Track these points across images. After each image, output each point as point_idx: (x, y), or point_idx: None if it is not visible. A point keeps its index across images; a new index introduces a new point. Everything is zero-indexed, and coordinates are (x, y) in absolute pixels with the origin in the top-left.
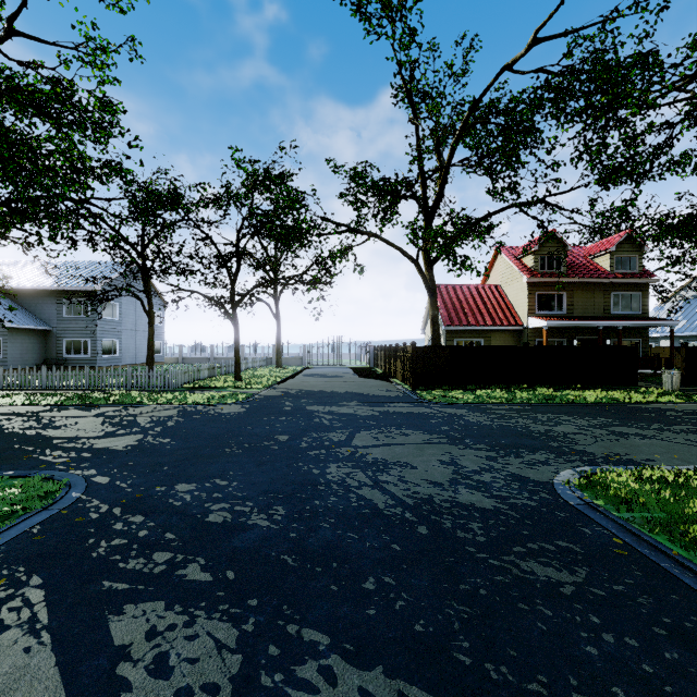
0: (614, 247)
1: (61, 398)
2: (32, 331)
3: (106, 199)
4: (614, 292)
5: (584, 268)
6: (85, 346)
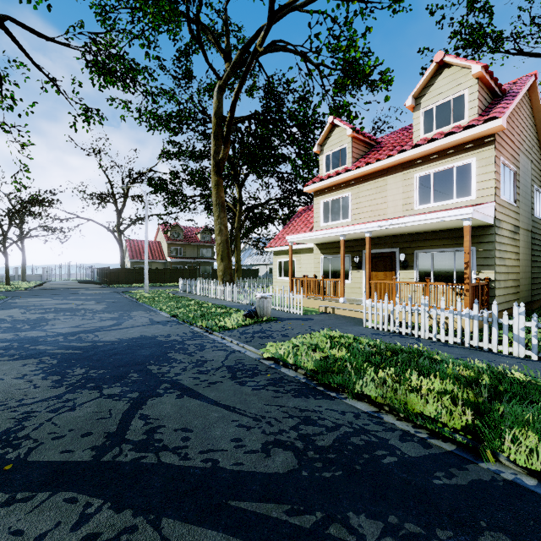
0: (201, 231)
1: None
2: None
3: None
4: (202, 248)
5: (191, 238)
6: None
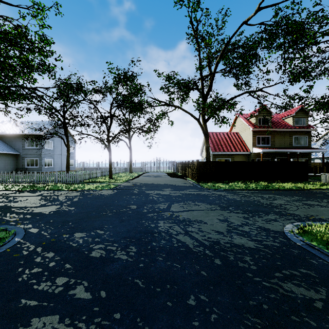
0: (294, 113)
1: (21, 186)
2: (10, 154)
3: (44, 88)
4: (294, 135)
5: (279, 124)
6: (36, 162)
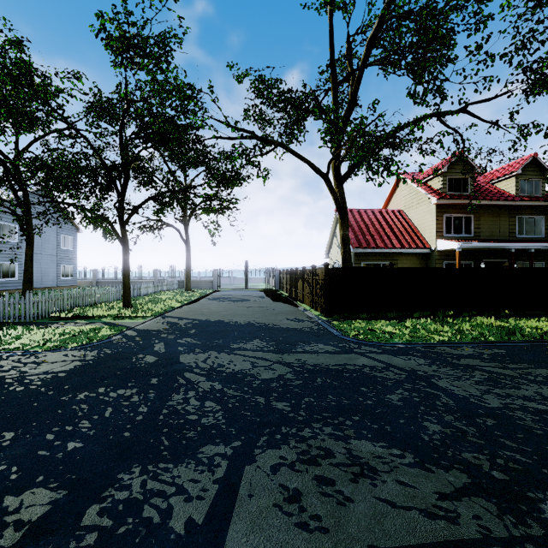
0: (520, 170)
1: None
2: None
3: None
4: (519, 215)
5: (488, 191)
6: None
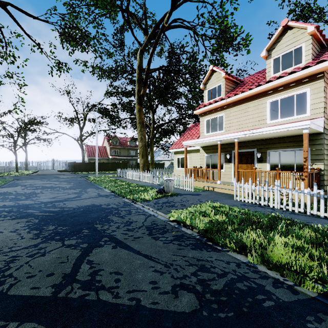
0: (130, 140)
1: None
2: None
3: None
4: (130, 150)
5: (124, 144)
6: None
